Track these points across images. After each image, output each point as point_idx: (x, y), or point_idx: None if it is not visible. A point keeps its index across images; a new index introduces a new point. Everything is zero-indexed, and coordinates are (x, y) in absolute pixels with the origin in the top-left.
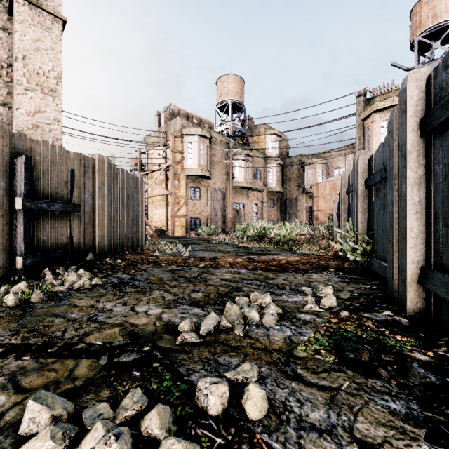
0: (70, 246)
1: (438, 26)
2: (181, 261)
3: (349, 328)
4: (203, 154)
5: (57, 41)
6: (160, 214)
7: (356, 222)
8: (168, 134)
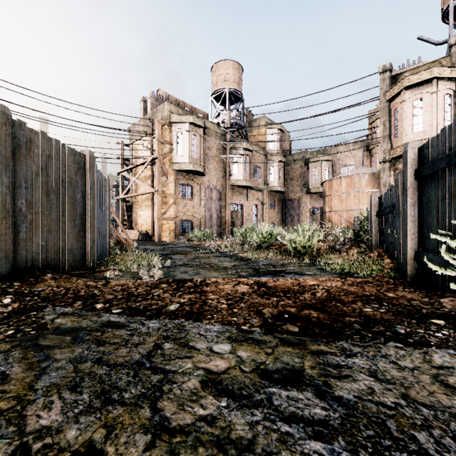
0: None
1: None
2: (140, 292)
3: None
4: (196, 146)
5: None
6: (145, 216)
7: None
8: (154, 122)
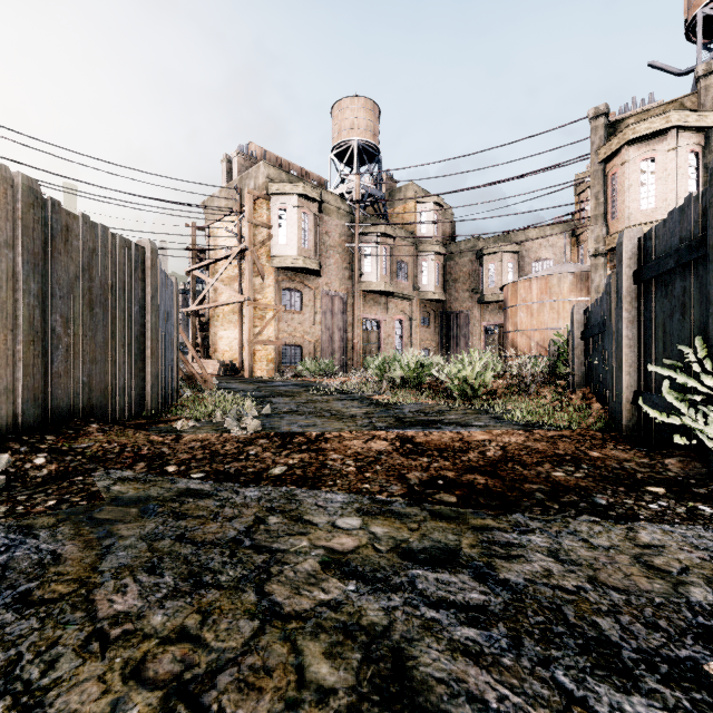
0: None
1: None
2: (229, 451)
3: None
4: (308, 230)
5: None
6: (230, 338)
7: None
8: (243, 193)
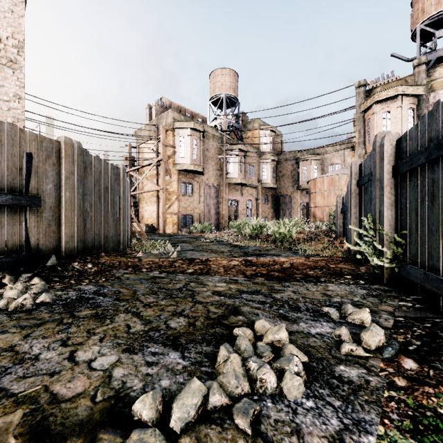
0: (25, 248)
1: (442, 13)
2: (166, 264)
3: (439, 407)
4: (196, 149)
5: (18, 2)
6: (151, 210)
7: (380, 218)
8: (159, 127)
